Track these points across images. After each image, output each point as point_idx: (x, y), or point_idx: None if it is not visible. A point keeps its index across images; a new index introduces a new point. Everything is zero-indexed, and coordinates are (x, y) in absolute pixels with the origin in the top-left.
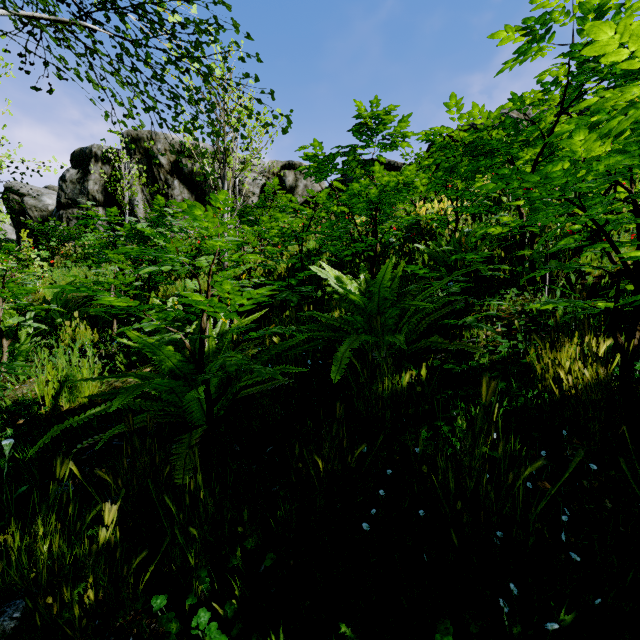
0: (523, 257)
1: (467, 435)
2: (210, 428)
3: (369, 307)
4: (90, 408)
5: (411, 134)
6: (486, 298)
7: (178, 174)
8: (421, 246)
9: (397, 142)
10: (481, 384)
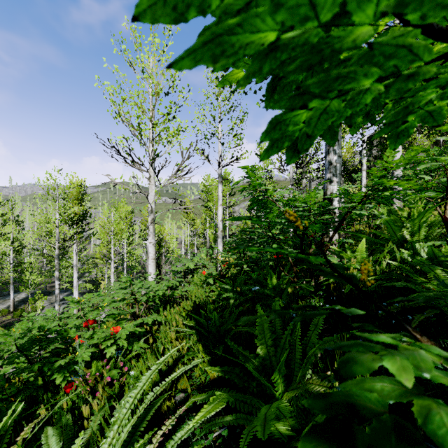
0: None
1: None
2: None
3: None
4: None
5: None
6: None
7: (420, 130)
8: None
9: None
10: None
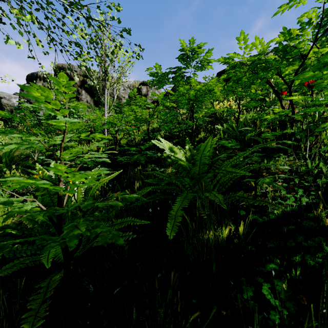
0: (285, 134)
1: None
2: (66, 277)
3: (193, 170)
4: None
5: (213, 61)
6: (266, 160)
7: (84, 87)
8: (220, 126)
9: (204, 65)
10: None
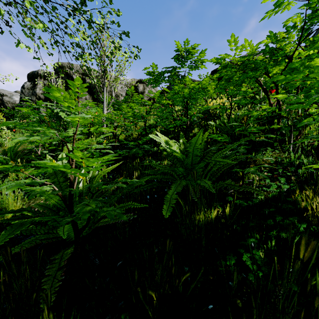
0: (272, 129)
1: (281, 286)
2: (76, 250)
3: (186, 161)
4: (3, 228)
5: (206, 60)
6: (254, 153)
7: None
8: (212, 122)
9: (198, 65)
10: (298, 246)
